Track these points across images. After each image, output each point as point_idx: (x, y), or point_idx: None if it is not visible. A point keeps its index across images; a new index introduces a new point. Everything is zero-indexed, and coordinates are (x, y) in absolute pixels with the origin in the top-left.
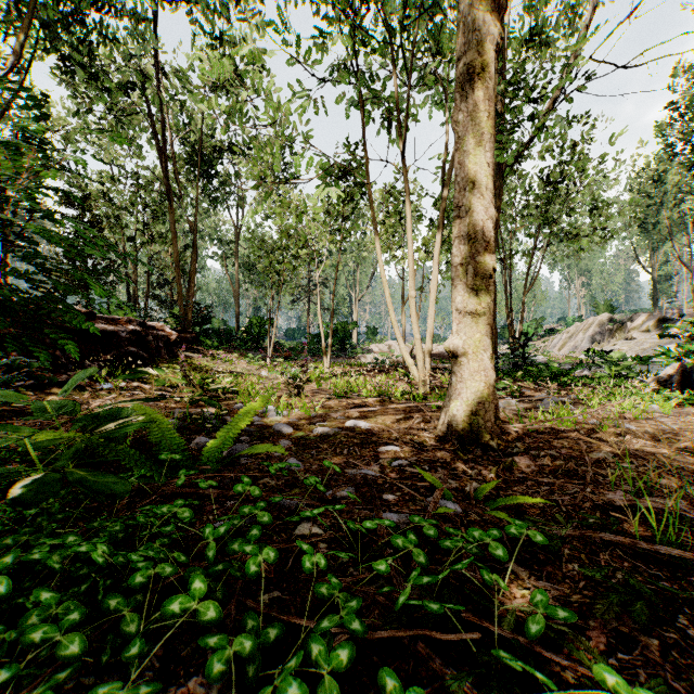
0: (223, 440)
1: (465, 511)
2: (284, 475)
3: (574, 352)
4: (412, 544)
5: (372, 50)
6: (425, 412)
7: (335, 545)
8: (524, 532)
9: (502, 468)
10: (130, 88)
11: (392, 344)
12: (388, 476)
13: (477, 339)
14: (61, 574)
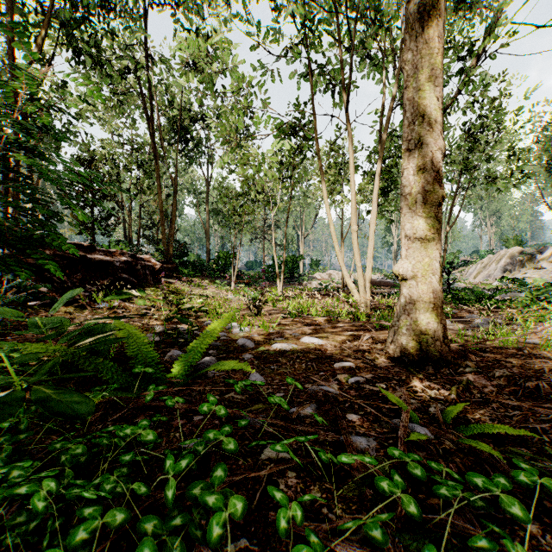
0: (193, 355)
1: (437, 436)
2: (248, 390)
3: (487, 280)
4: (399, 489)
5: (319, 23)
6: (370, 330)
7: (304, 475)
8: (536, 481)
9: (462, 389)
10: (125, 71)
11: (331, 273)
12: (348, 393)
13: (426, 263)
14: (19, 499)
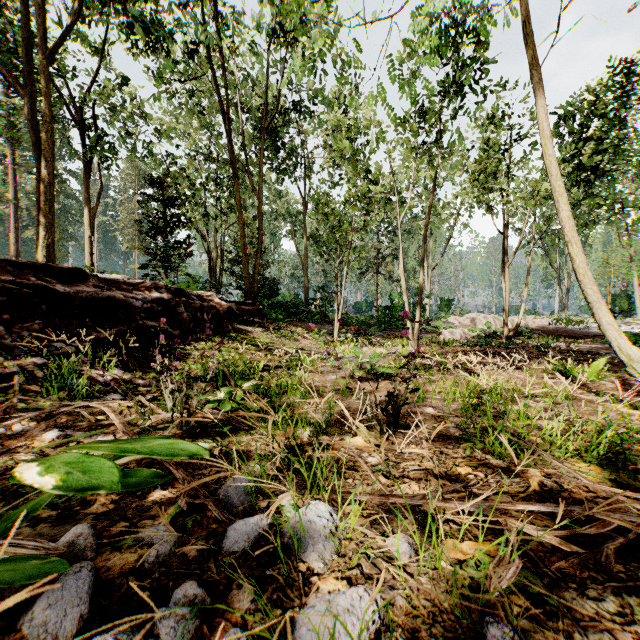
0: None
1: None
2: None
3: None
4: None
5: None
6: None
7: None
8: None
9: None
10: (195, 51)
11: (475, 316)
12: None
13: None
14: None
